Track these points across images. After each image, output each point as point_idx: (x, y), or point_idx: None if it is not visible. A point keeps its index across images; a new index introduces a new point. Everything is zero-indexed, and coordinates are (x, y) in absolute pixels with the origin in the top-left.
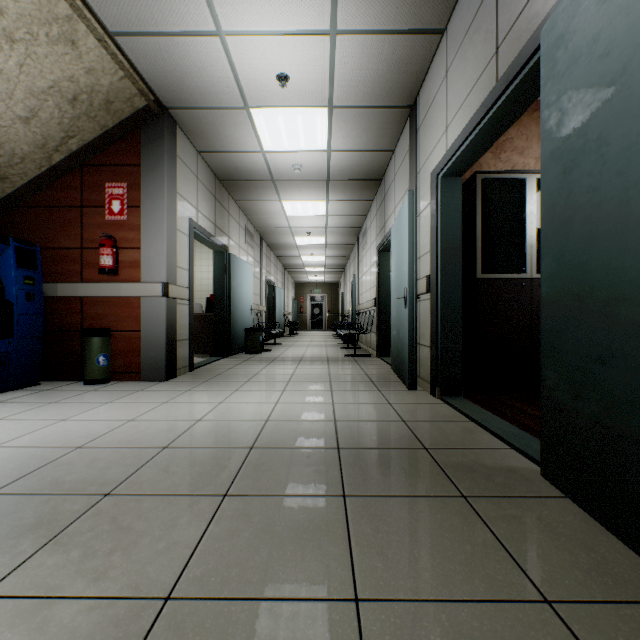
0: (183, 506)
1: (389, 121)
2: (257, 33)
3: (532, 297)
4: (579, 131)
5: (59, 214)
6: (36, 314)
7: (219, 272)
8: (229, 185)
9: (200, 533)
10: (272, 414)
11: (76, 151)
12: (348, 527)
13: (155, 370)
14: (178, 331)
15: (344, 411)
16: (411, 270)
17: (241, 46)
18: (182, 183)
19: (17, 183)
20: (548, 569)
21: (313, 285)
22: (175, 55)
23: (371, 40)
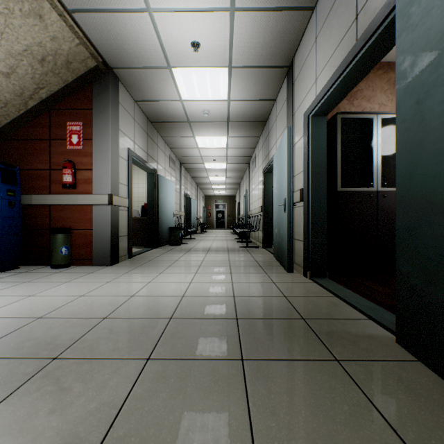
0: (114, 369)
1: (272, 78)
2: (176, 10)
3: (378, 204)
4: (432, 68)
5: (33, 145)
6: (16, 217)
7: (150, 187)
8: (157, 125)
9: (126, 394)
10: (187, 291)
11: (45, 99)
12: (246, 388)
13: (103, 258)
14: (120, 229)
15: (240, 289)
16: (289, 185)
17: (164, 20)
18: (123, 123)
19: (2, 122)
20: (415, 429)
21: (217, 197)
22: (116, 27)
23: (260, 15)
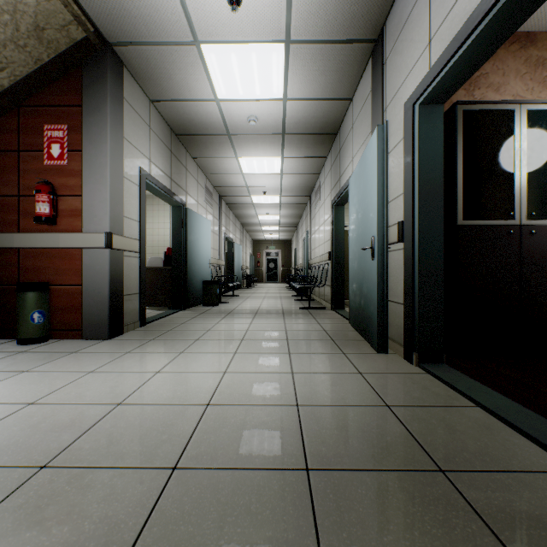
0: None
1: (350, 61)
2: None
3: (521, 246)
4: None
5: None
6: None
7: (176, 226)
8: (186, 140)
9: None
10: (216, 392)
11: (9, 88)
12: None
13: (97, 327)
14: (126, 285)
15: (307, 387)
16: (380, 216)
17: None
18: (131, 129)
19: None
20: None
21: (268, 242)
22: None
23: None
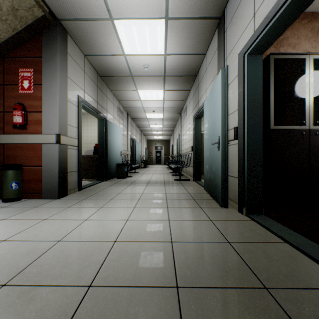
0: None
1: (204, 30)
2: None
3: (310, 142)
4: None
5: None
6: None
7: (100, 131)
8: (106, 79)
9: None
10: (121, 233)
11: None
12: None
13: (51, 192)
14: (69, 166)
15: (178, 229)
16: (223, 123)
17: None
18: (72, 72)
19: None
20: None
21: (156, 141)
22: None
23: None
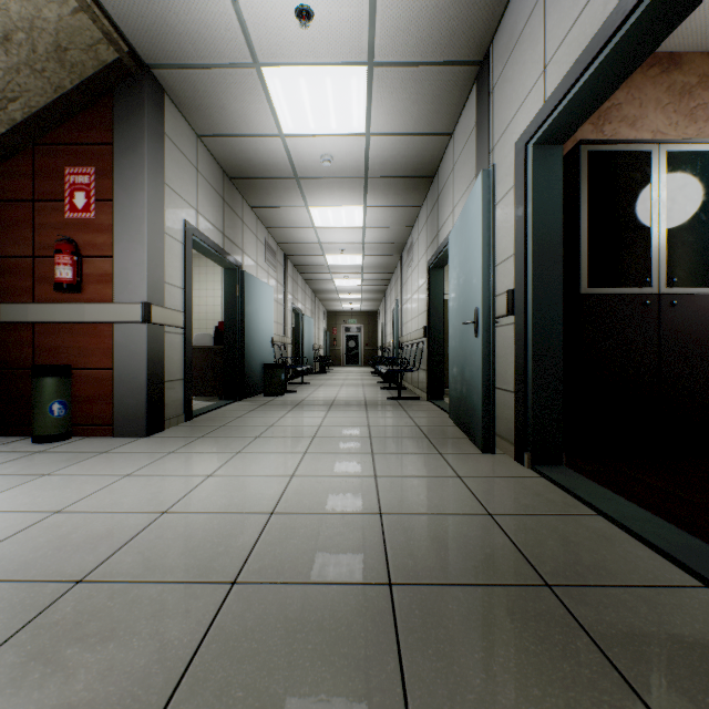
0: None
1: (449, 87)
2: None
3: (660, 321)
4: None
5: (3, 210)
6: None
7: (230, 294)
8: (242, 185)
9: None
10: (282, 499)
11: (22, 122)
12: None
13: (132, 422)
14: (167, 369)
15: (393, 493)
16: (486, 283)
17: None
18: (174, 173)
19: None
20: None
21: (348, 314)
22: None
23: None
